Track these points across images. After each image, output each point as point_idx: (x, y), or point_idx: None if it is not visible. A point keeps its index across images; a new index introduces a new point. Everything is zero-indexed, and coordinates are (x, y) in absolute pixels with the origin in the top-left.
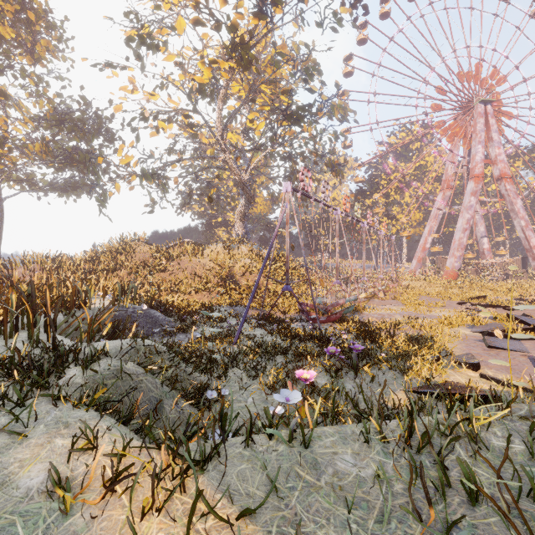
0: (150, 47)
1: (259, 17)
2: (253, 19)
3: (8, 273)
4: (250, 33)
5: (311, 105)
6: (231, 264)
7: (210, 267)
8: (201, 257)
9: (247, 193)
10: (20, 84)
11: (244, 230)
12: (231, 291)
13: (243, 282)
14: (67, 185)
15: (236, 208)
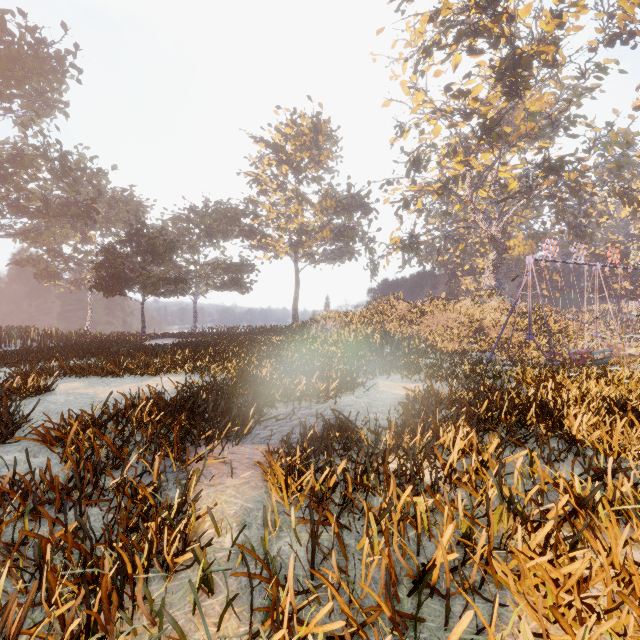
0: (420, 171)
1: (508, 100)
2: (502, 103)
3: (326, 325)
4: (499, 117)
5: (572, 154)
6: (481, 318)
7: (460, 321)
8: (451, 312)
9: (498, 247)
10: (316, 192)
11: (495, 282)
12: (480, 342)
13: (493, 335)
14: (335, 255)
15: (487, 253)
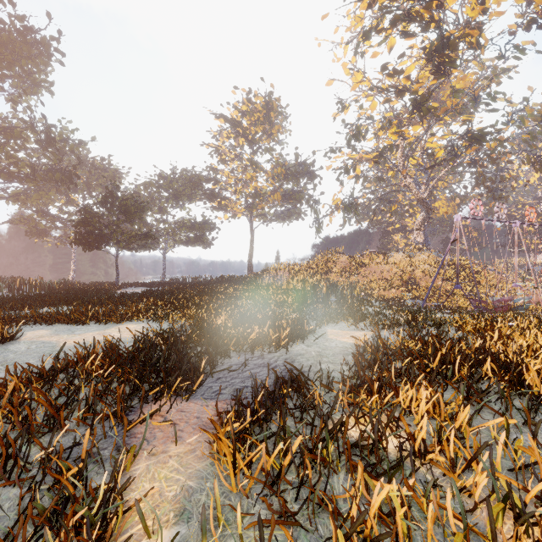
0: (360, 140)
1: (437, 78)
2: (432, 81)
3: (277, 275)
4: (429, 93)
5: (493, 125)
6: (412, 269)
7: (394, 272)
8: (386, 264)
9: (427, 207)
10: (268, 160)
11: (423, 238)
12: (412, 290)
13: (423, 284)
14: (285, 215)
15: (415, 214)
